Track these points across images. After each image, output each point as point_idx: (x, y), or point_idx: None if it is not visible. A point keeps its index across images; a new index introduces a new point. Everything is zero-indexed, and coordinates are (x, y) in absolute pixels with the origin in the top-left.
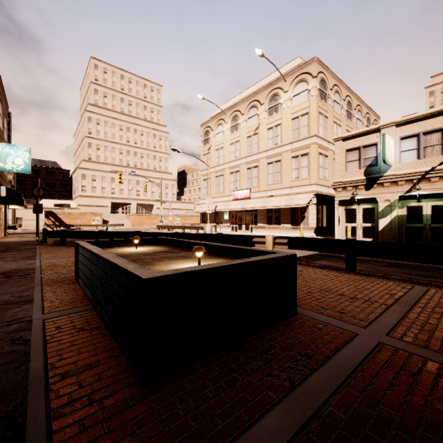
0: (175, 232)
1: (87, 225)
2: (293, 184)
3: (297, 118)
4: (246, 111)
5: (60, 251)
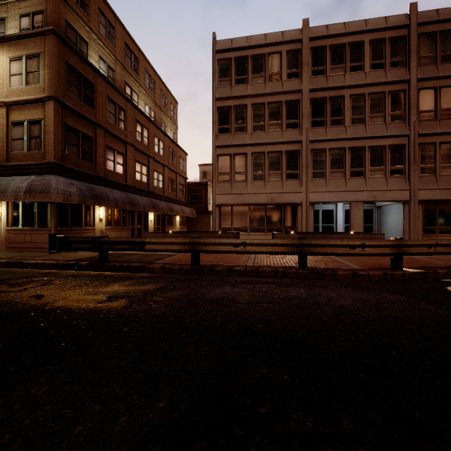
0: None
1: None
2: None
3: None
4: None
5: None
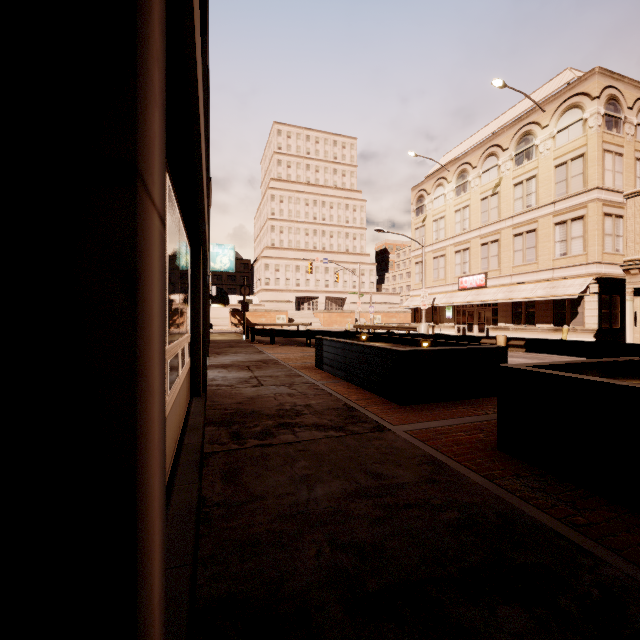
0: (388, 332)
1: (272, 325)
2: (556, 264)
3: (565, 164)
4: (480, 163)
5: (277, 349)
